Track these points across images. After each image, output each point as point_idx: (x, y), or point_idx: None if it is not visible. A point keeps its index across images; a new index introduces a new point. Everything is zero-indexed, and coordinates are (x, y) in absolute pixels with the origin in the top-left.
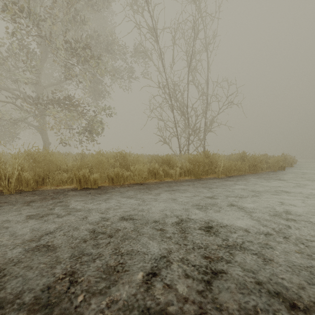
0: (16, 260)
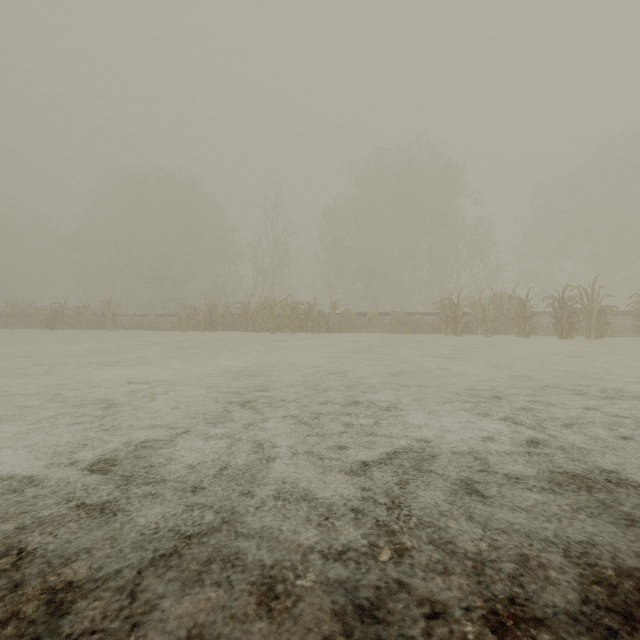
0: None
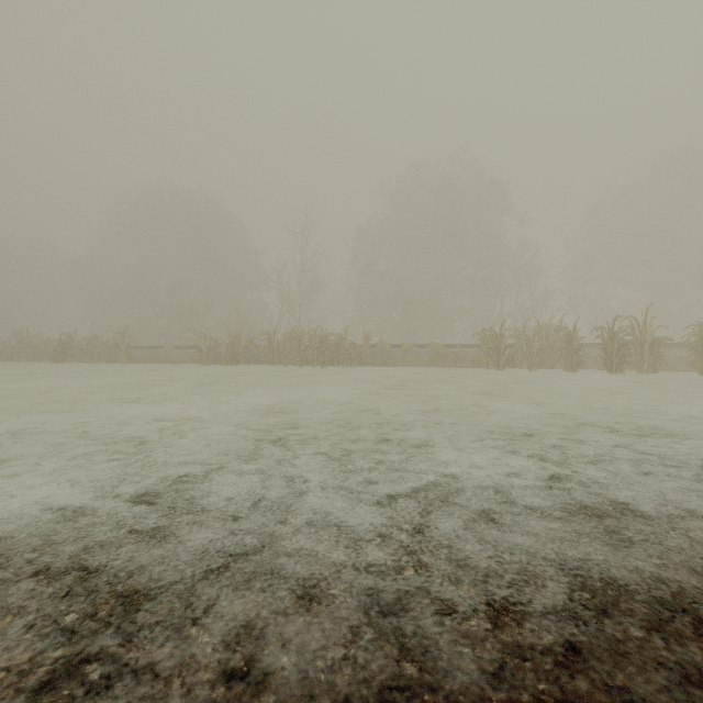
0: (678, 591)
